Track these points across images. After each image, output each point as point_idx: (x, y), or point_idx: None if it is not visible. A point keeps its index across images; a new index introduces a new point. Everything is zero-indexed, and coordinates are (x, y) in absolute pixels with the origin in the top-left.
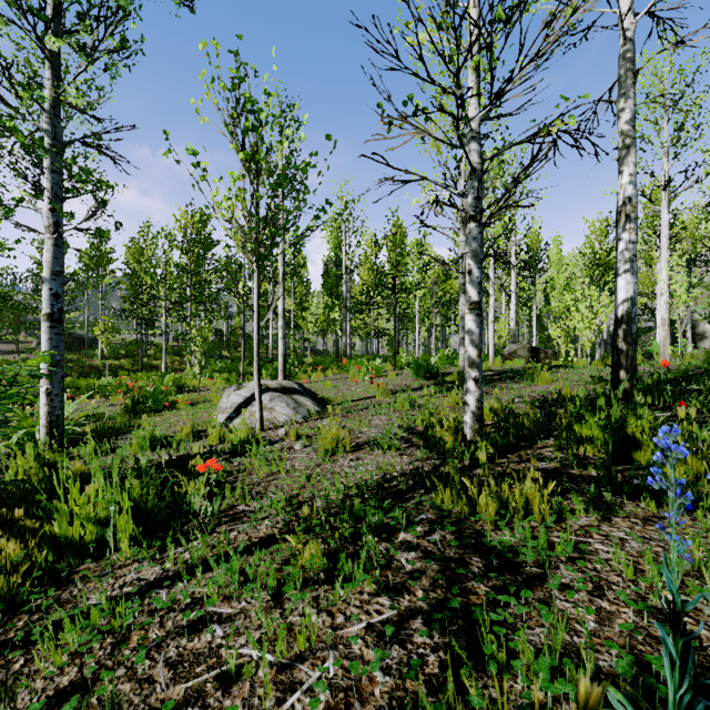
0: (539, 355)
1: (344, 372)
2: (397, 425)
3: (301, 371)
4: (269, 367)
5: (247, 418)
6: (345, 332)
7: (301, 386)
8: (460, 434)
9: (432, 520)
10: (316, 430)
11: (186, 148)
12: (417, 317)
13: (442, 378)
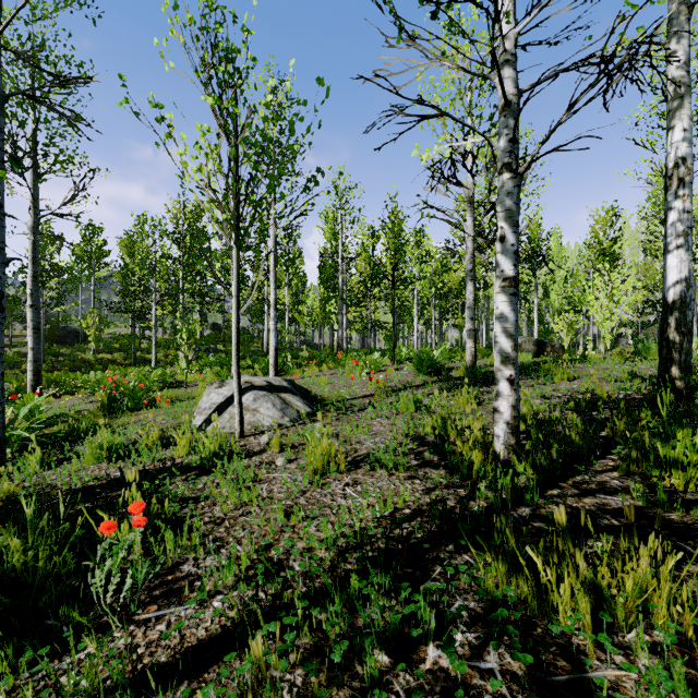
0: (546, 349)
1: (340, 366)
2: (402, 432)
3: (294, 365)
4: (261, 361)
5: (227, 421)
6: (341, 325)
7: (290, 383)
8: (488, 450)
9: (477, 616)
10: (304, 440)
11: (149, 99)
12: (416, 310)
13: (447, 374)
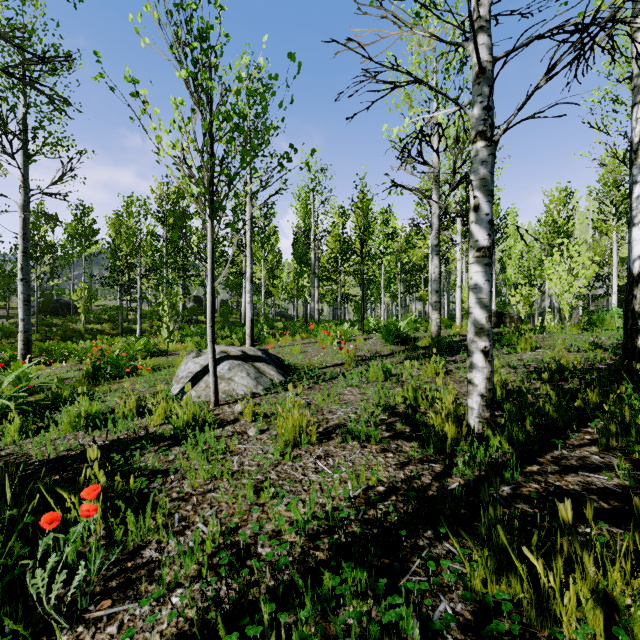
0: (505, 320)
1: (312, 336)
2: (373, 402)
3: (269, 335)
4: (238, 332)
5: (203, 390)
6: (313, 297)
7: (265, 353)
8: (461, 422)
9: (465, 623)
10: (277, 409)
11: (125, 75)
12: (382, 284)
13: (413, 344)
